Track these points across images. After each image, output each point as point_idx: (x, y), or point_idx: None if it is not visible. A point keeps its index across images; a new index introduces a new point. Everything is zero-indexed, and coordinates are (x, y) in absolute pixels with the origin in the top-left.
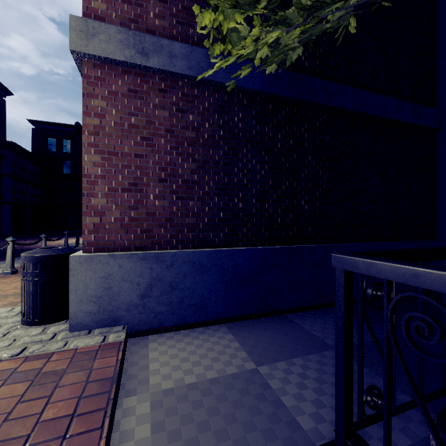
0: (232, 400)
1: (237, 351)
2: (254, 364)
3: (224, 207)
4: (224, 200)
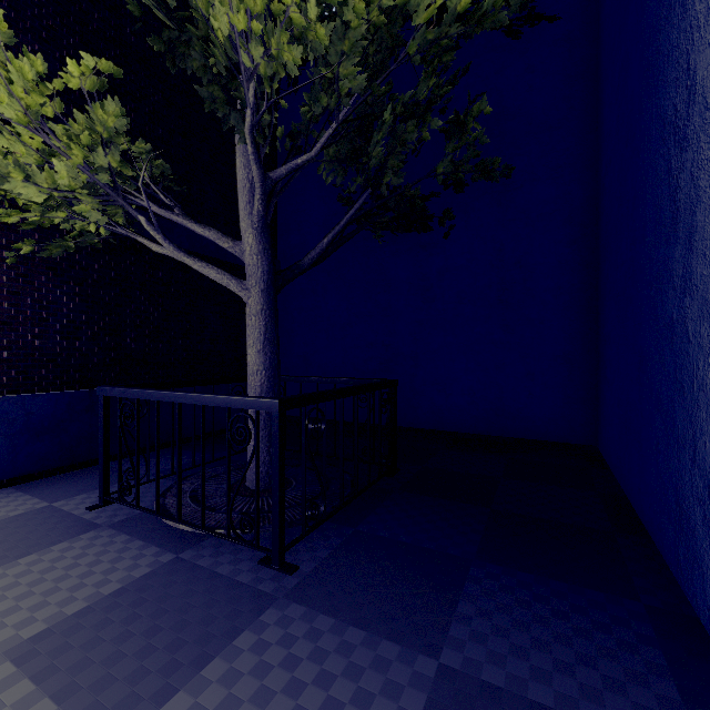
0: (15, 526)
1: (27, 501)
2: (48, 503)
3: (10, 345)
4: (9, 336)
